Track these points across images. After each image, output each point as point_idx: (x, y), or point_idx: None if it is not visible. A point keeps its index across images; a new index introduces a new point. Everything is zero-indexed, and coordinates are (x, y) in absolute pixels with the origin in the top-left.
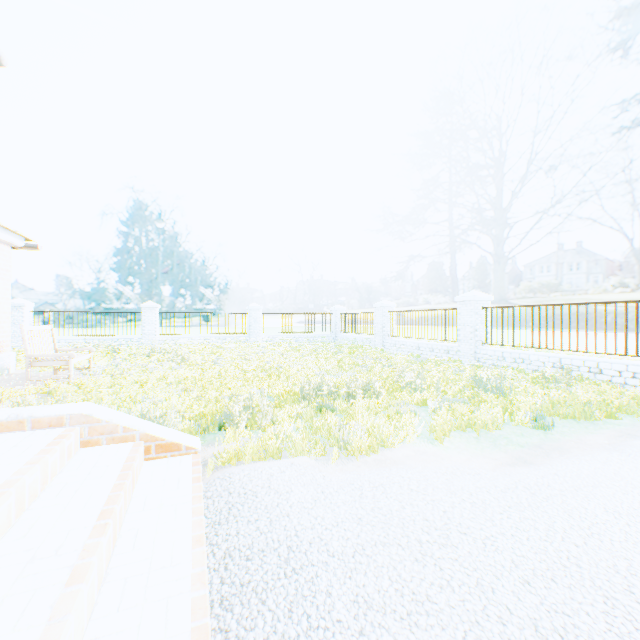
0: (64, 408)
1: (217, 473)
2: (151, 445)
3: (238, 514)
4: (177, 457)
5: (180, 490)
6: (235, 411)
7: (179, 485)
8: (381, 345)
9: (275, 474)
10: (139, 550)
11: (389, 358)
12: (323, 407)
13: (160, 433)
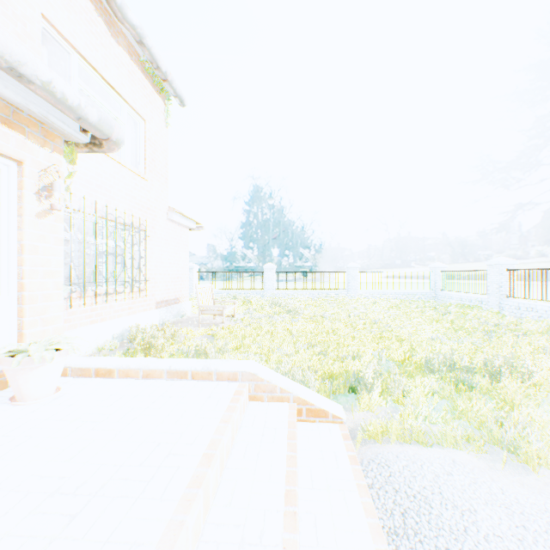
0: (237, 365)
1: (365, 450)
2: (302, 408)
3: (417, 529)
4: (324, 424)
5: (340, 470)
6: (367, 378)
7: (337, 463)
8: (496, 306)
9: (440, 475)
10: (323, 549)
11: (516, 324)
12: (459, 384)
13: (309, 398)
